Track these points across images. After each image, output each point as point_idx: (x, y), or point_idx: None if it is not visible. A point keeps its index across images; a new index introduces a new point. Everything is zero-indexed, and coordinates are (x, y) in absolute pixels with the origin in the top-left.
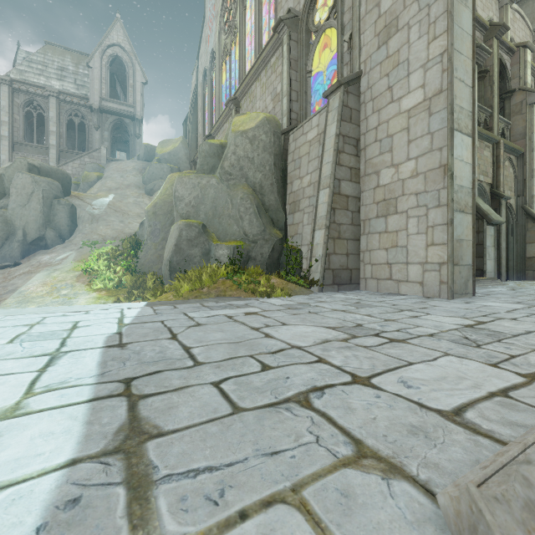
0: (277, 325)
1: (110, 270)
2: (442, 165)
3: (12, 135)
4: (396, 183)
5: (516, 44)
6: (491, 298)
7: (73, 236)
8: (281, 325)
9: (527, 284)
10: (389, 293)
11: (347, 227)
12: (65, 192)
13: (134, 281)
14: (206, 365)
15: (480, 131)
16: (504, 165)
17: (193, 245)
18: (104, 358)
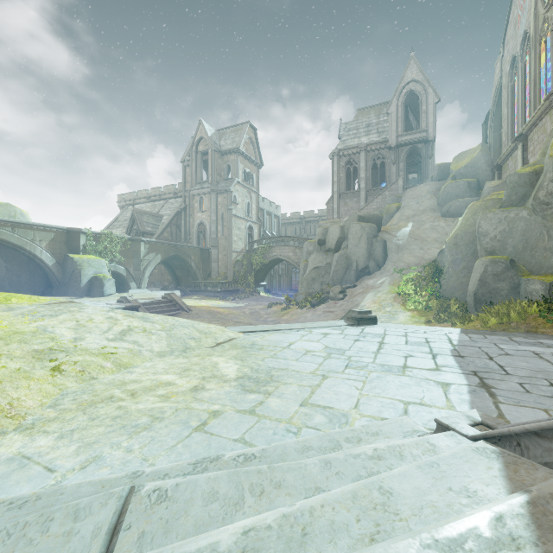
0: None
1: (417, 294)
2: None
3: (339, 189)
4: None
5: None
6: None
7: (385, 264)
8: None
9: None
10: None
11: None
12: (378, 230)
13: (439, 305)
14: (513, 376)
15: None
16: None
17: (499, 279)
18: (456, 360)
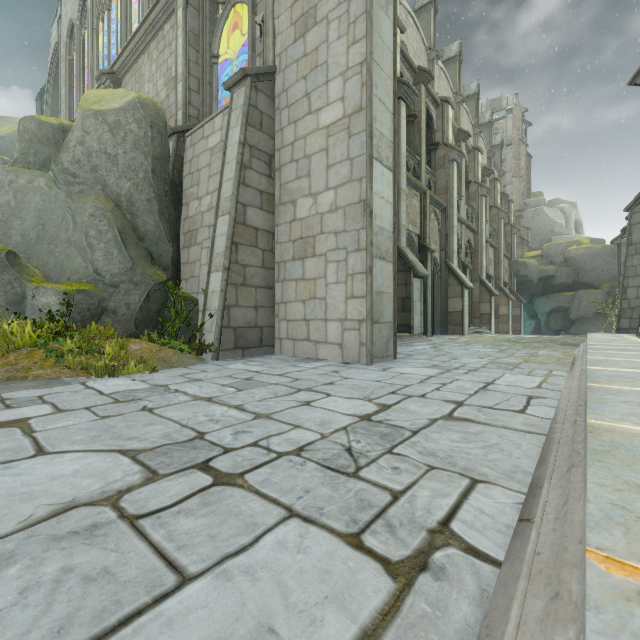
0: (16, 459)
1: None
2: (362, 199)
3: None
4: (314, 217)
5: (440, 97)
6: (411, 360)
7: None
8: (25, 458)
9: (447, 340)
10: (306, 359)
11: (256, 271)
12: None
13: None
14: None
15: (409, 177)
16: (430, 218)
17: None
18: None
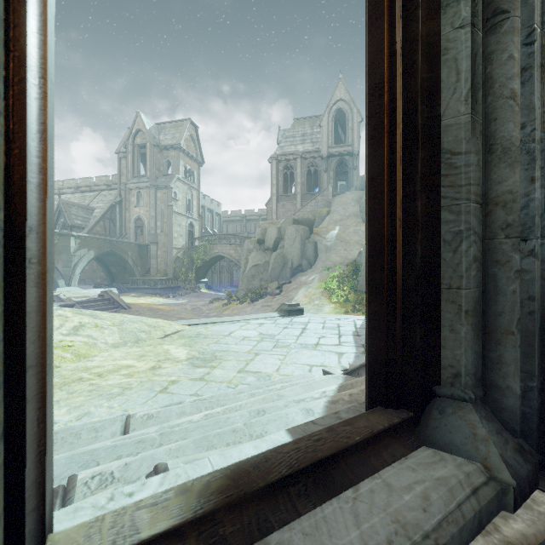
0: None
1: (340, 289)
2: None
3: (277, 192)
4: None
5: None
6: None
7: (316, 263)
8: None
9: None
10: None
11: None
12: (310, 232)
13: (356, 298)
14: None
15: None
16: None
17: None
18: (354, 338)
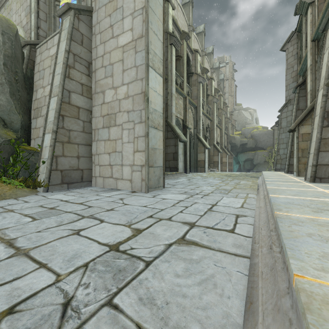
0: None
1: None
2: (143, 91)
3: None
4: (115, 102)
5: (194, 49)
6: (173, 188)
7: None
8: None
9: (197, 175)
10: (109, 189)
11: (78, 134)
12: None
13: None
14: None
15: (177, 88)
16: (189, 111)
17: None
18: None
